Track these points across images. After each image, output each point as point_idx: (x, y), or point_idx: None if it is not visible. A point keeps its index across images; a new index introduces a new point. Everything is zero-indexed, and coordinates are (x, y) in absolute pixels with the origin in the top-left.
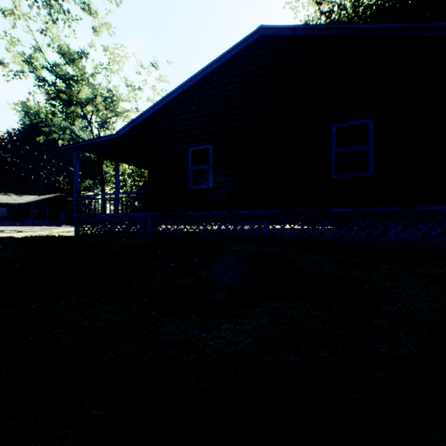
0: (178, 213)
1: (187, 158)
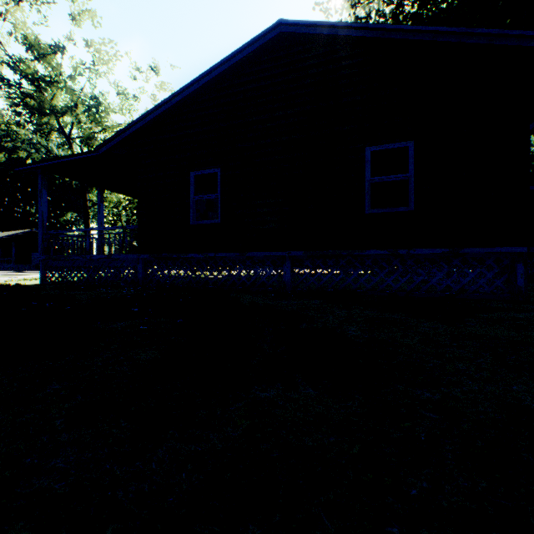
0: (176, 255)
1: (189, 185)
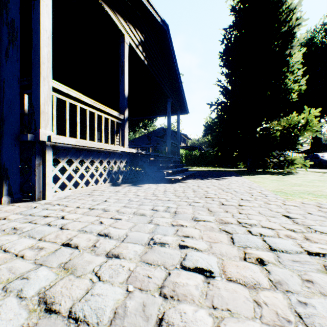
0: None
1: None
